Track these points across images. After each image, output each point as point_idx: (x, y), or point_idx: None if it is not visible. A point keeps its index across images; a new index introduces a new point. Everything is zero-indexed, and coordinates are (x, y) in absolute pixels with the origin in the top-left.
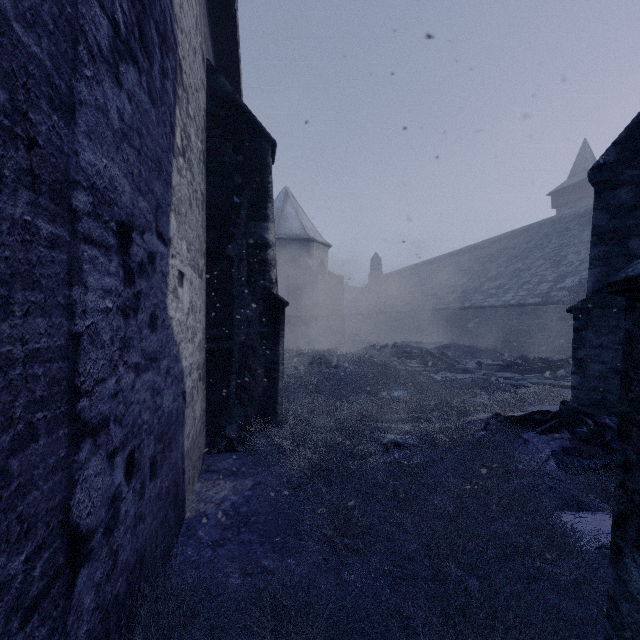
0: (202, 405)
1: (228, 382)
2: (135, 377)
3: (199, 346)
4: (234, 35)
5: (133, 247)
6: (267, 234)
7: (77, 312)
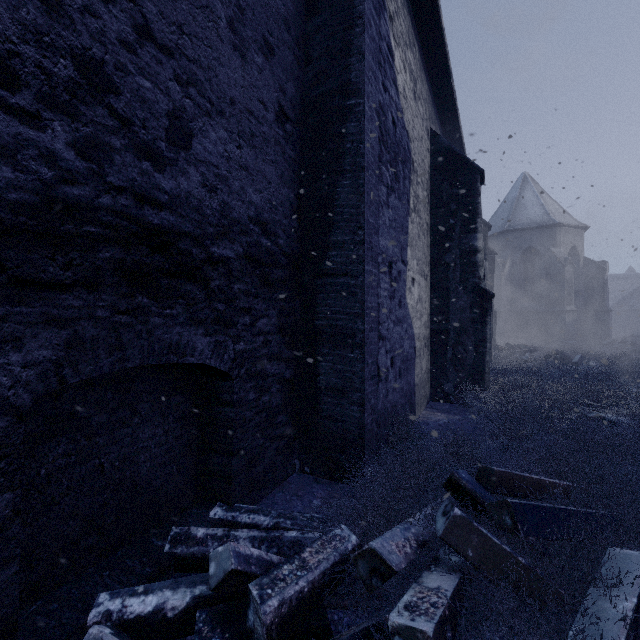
0: (427, 365)
1: (445, 352)
2: (393, 326)
3: (424, 324)
4: (451, 97)
5: (393, 270)
6: (476, 242)
7: (379, 296)
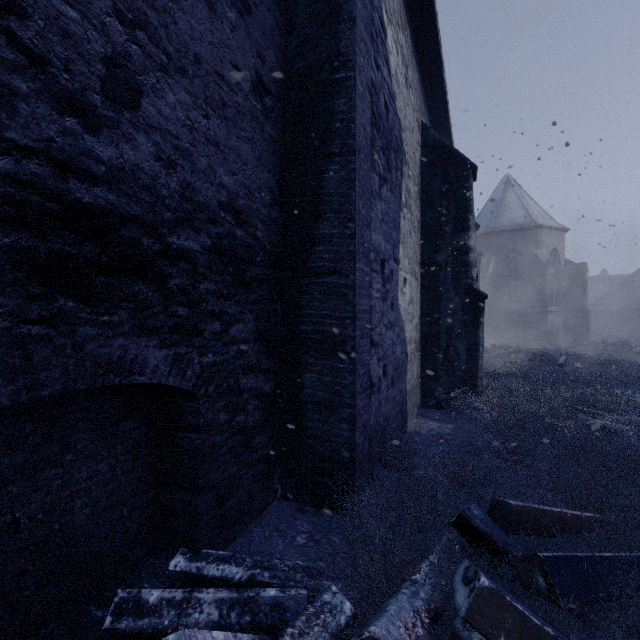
0: (417, 370)
1: (437, 356)
2: (386, 331)
3: (415, 327)
4: (442, 89)
5: (385, 269)
6: (468, 241)
7: (371, 298)
